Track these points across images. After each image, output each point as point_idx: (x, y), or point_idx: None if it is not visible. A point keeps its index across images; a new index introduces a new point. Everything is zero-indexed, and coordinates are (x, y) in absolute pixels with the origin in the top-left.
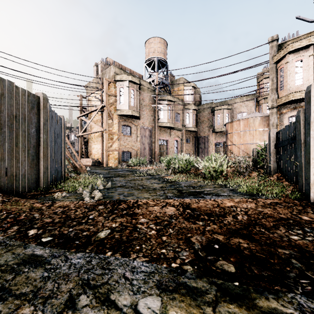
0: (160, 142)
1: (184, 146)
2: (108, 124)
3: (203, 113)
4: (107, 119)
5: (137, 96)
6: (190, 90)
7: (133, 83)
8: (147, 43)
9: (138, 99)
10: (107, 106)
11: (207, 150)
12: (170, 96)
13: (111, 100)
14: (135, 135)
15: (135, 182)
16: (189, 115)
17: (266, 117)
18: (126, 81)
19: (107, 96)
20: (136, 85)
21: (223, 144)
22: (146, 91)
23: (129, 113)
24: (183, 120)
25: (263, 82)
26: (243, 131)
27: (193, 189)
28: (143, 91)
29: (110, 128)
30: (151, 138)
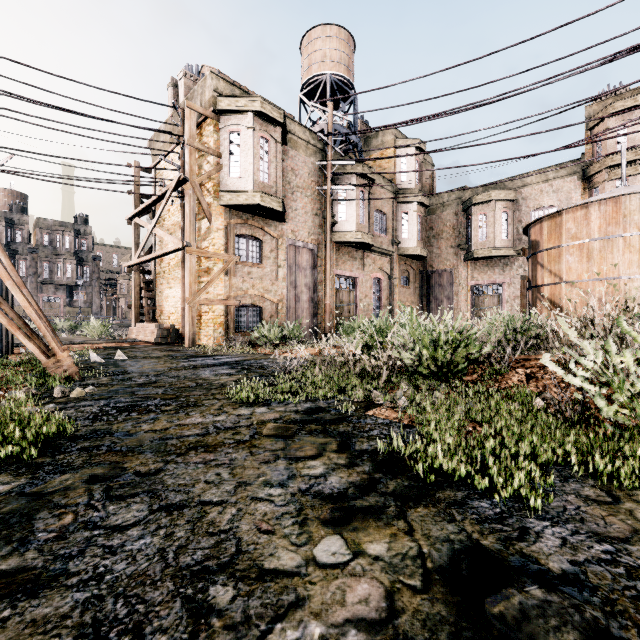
0: (338, 282)
1: (396, 293)
2: (200, 233)
3: (442, 213)
4: (194, 217)
5: (276, 158)
6: (410, 157)
7: (266, 121)
8: (307, 41)
9: (279, 166)
10: (192, 179)
11: (452, 303)
12: (364, 164)
13: (207, 166)
14: (273, 262)
15: (201, 475)
16: (408, 217)
17: None
18: (246, 113)
19: (194, 154)
20: (275, 128)
21: (521, 283)
22: (302, 151)
23: (255, 201)
24: (395, 230)
25: (606, 126)
26: (600, 240)
27: None
28: (294, 149)
29: (203, 242)
30: (315, 272)
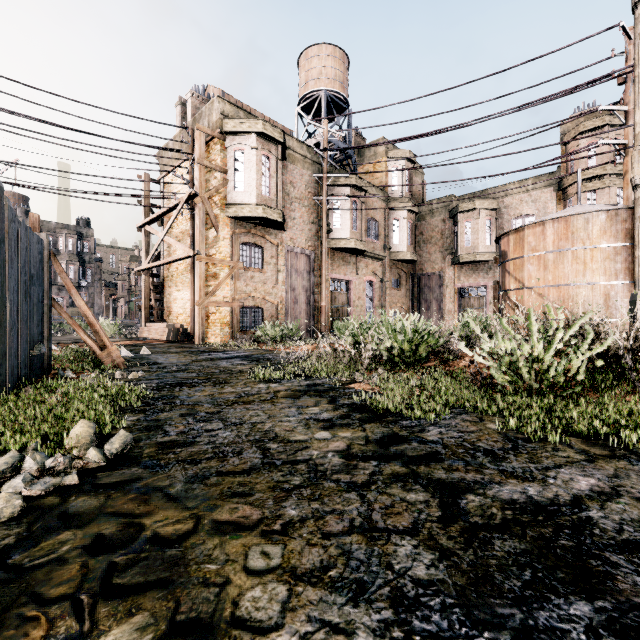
0: (333, 284)
1: (387, 295)
2: (207, 241)
3: (431, 220)
4: (203, 228)
5: (276, 173)
6: (401, 167)
7: (268, 141)
8: (304, 59)
9: (279, 181)
10: (202, 194)
11: (440, 304)
12: (357, 177)
13: (214, 181)
14: (274, 267)
15: (246, 413)
16: (398, 223)
17: (622, 211)
18: (250, 134)
19: (203, 171)
20: (275, 146)
21: (494, 288)
22: (300, 165)
23: (258, 213)
24: (386, 235)
25: (578, 143)
26: (553, 252)
27: (501, 475)
28: (293, 163)
29: (211, 250)
30: (311, 276)
